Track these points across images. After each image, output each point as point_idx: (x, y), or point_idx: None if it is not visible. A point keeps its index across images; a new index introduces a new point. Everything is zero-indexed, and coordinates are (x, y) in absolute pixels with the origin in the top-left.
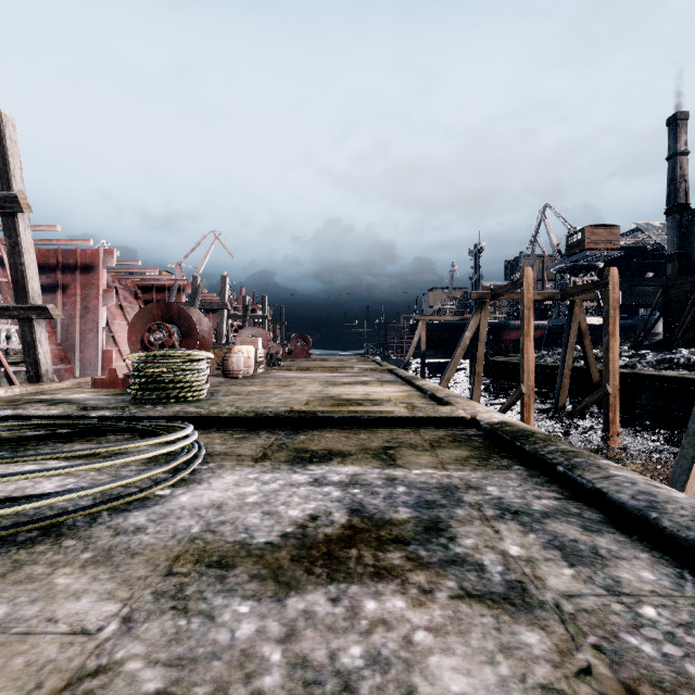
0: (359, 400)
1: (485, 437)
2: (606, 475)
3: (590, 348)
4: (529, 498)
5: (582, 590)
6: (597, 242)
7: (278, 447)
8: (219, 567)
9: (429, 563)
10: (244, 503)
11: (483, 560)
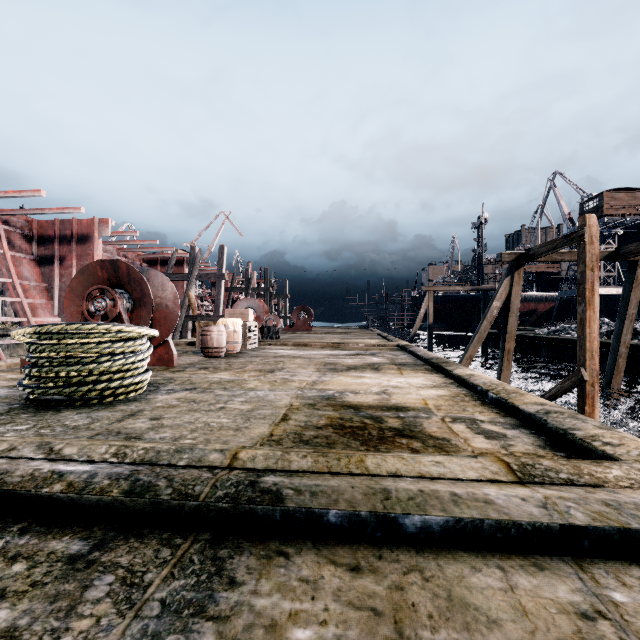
0: (376, 408)
1: None
2: None
3: None
4: None
5: None
6: (616, 208)
7: None
8: None
9: None
10: None
11: None
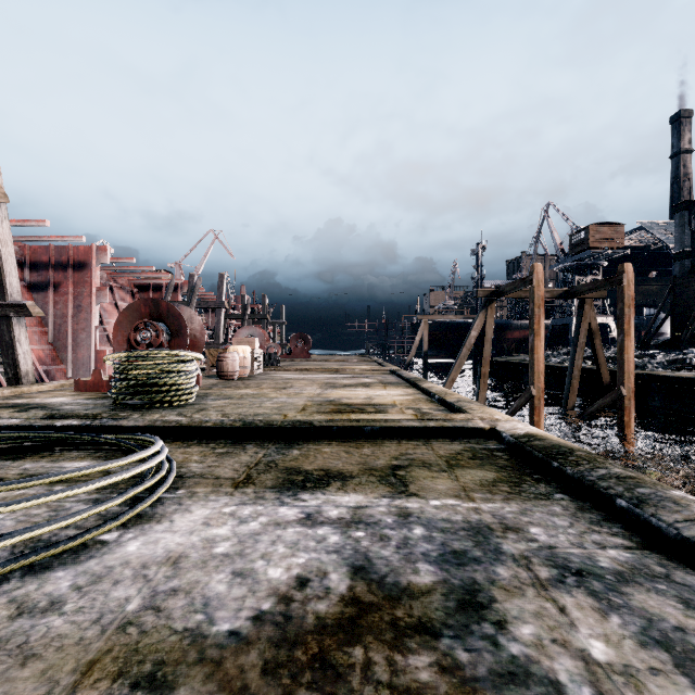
0: (361, 404)
1: (510, 452)
2: (691, 516)
3: (600, 347)
4: (590, 548)
5: None
6: (601, 241)
7: (266, 467)
8: (150, 688)
9: (475, 678)
10: (211, 555)
11: (557, 673)
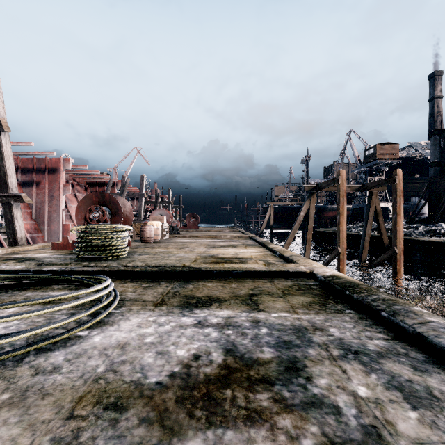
0: (231, 258)
1: (321, 286)
2: (423, 320)
3: (382, 222)
4: (363, 339)
5: (431, 436)
6: (384, 154)
7: (173, 294)
8: (114, 409)
9: (292, 404)
10: (143, 343)
11: (338, 402)
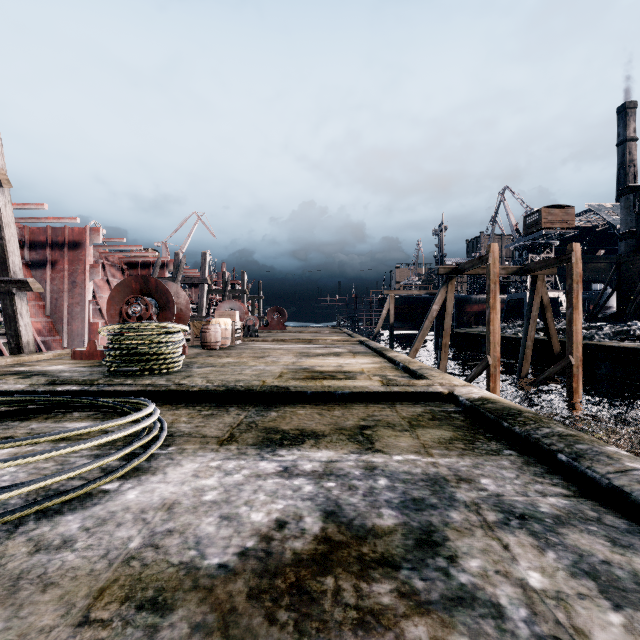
0: (333, 372)
1: (466, 414)
2: (622, 468)
3: (551, 320)
4: (532, 496)
5: None
6: (553, 222)
7: (247, 427)
8: (153, 609)
9: (428, 601)
10: (201, 502)
11: (499, 597)
